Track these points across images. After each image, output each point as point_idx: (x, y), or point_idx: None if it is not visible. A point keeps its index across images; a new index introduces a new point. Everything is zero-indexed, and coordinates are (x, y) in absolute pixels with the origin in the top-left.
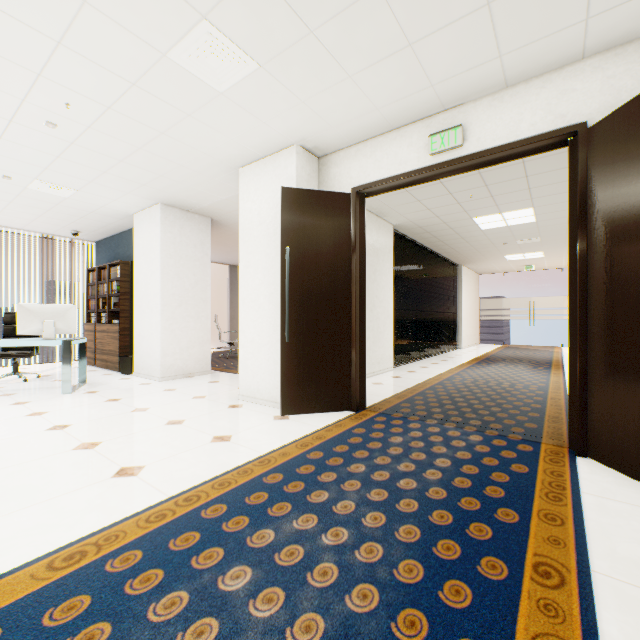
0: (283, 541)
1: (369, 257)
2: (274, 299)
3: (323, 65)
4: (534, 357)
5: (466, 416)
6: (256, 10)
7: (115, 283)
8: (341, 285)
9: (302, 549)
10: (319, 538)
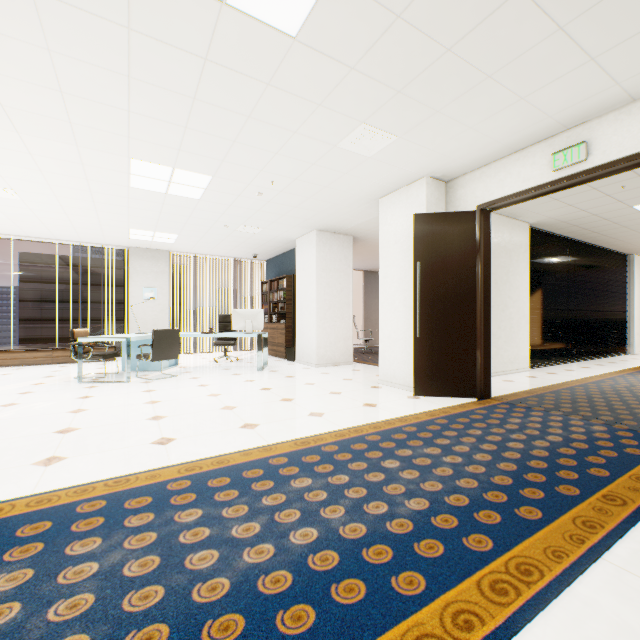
0: (417, 455)
1: (500, 259)
2: (407, 303)
3: (447, 126)
4: None
5: (598, 412)
6: (397, 111)
7: (282, 292)
8: (466, 290)
9: (429, 460)
10: (441, 458)
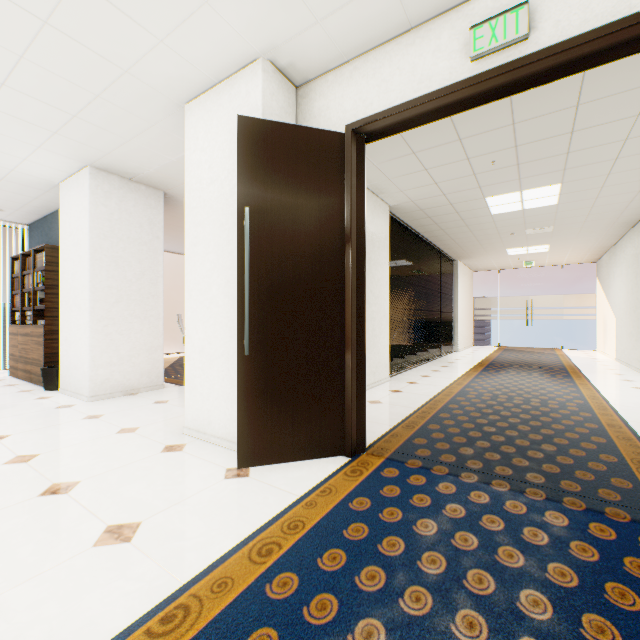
0: None
1: None
2: (231, 290)
3: None
4: (542, 362)
5: (515, 464)
6: None
7: (40, 273)
8: (330, 269)
9: None
10: None
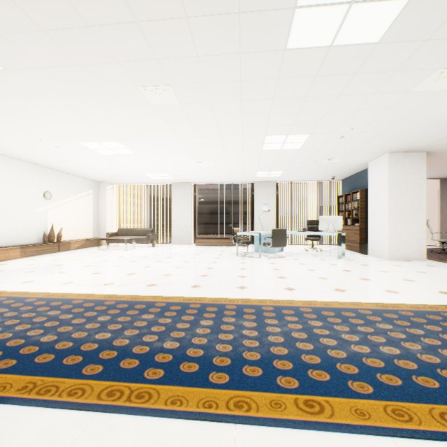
0: None
1: None
2: None
3: None
4: None
5: None
6: None
7: (355, 202)
8: None
9: None
10: None
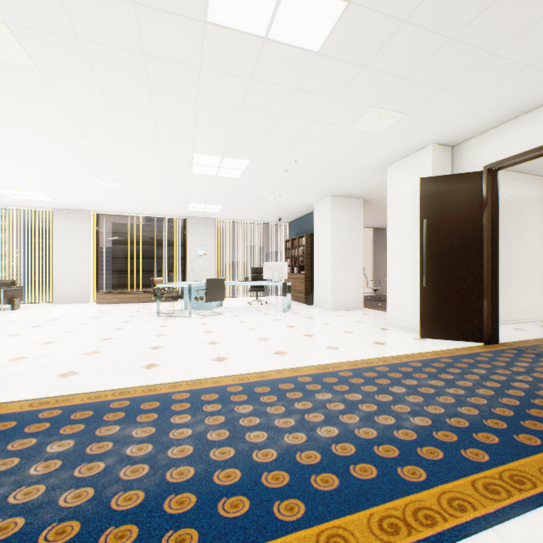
0: (422, 385)
1: (510, 213)
2: (413, 256)
3: (452, 100)
4: None
5: None
6: (404, 93)
7: (301, 248)
8: (472, 244)
9: (433, 390)
10: (444, 389)
